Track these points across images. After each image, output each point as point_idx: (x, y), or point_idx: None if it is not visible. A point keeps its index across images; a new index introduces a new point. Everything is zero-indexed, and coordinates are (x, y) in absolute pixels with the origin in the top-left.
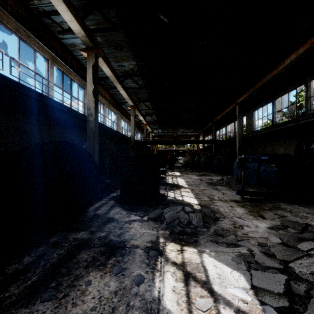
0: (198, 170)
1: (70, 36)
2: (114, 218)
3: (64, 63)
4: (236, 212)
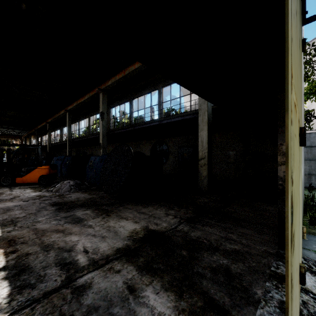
0: None
1: None
2: None
3: None
4: None
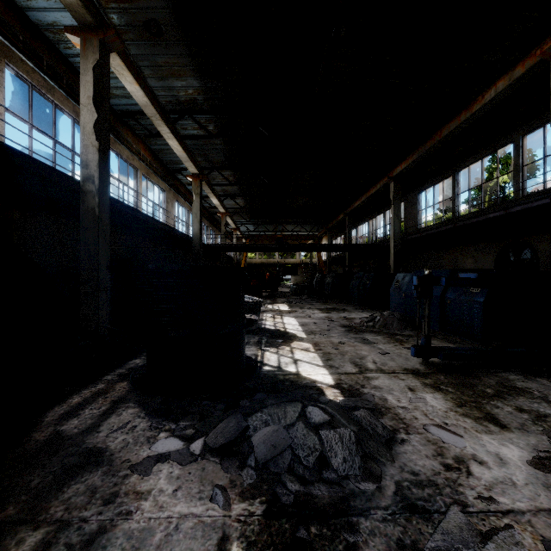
0: (321, 299)
1: (46, 3)
2: (103, 451)
3: (34, 64)
4: (428, 408)
